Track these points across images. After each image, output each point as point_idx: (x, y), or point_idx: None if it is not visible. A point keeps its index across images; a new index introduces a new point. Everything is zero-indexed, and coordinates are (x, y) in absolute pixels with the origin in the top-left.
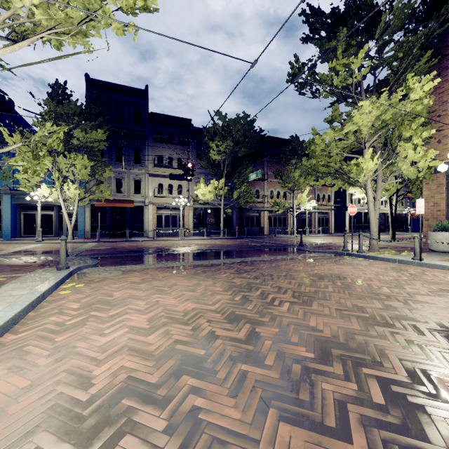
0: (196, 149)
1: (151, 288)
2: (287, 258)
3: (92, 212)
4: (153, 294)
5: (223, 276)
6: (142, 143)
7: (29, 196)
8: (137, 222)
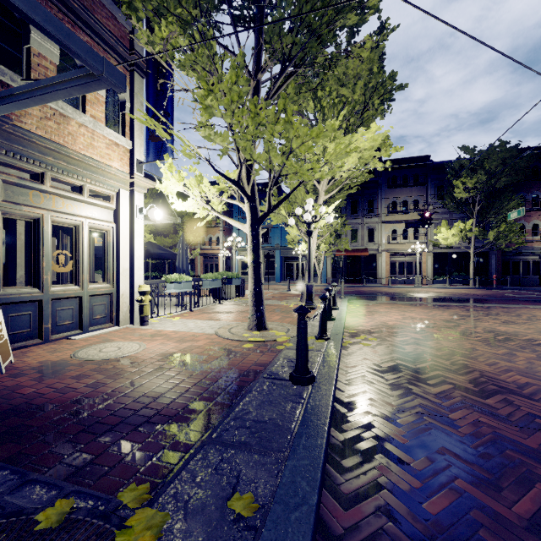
0: (437, 187)
1: (399, 310)
2: (538, 307)
3: (332, 261)
4: (401, 312)
5: (452, 310)
6: (374, 192)
7: (290, 250)
8: (371, 269)
